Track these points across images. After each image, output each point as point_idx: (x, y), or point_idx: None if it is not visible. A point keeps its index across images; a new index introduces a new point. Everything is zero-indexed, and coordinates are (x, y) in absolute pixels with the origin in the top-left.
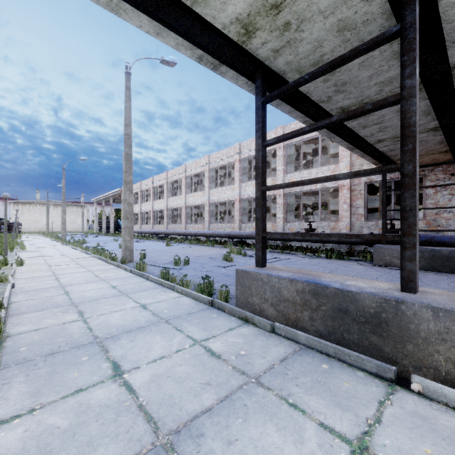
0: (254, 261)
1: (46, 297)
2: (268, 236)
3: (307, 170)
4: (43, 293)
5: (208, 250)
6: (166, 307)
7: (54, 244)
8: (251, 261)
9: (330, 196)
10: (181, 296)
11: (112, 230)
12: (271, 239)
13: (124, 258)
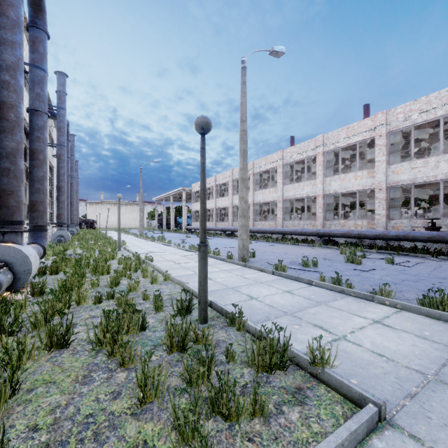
0: (384, 264)
1: (240, 302)
2: (373, 235)
3: (421, 159)
4: (228, 297)
5: (301, 249)
6: (415, 327)
7: (139, 240)
8: (383, 265)
9: (432, 189)
10: (400, 311)
11: (173, 227)
12: (377, 238)
13: (242, 257)
